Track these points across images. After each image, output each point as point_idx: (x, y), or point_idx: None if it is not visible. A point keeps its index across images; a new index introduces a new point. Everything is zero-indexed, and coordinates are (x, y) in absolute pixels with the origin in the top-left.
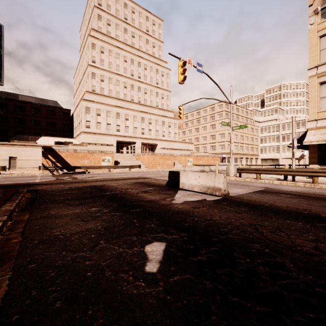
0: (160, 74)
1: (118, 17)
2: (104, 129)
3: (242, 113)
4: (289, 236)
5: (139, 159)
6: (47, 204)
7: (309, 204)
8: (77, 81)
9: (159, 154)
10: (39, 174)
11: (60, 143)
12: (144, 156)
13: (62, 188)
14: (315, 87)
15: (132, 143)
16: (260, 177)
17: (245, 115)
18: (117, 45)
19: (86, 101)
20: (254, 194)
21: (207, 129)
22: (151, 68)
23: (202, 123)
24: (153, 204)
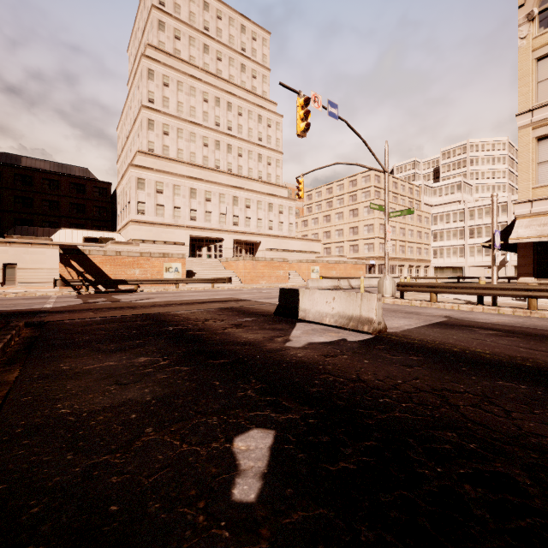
0: (264, 124)
1: (194, 26)
2: (169, 217)
3: (402, 190)
4: (509, 413)
5: (229, 267)
6: (57, 349)
7: (530, 348)
8: (122, 134)
9: (263, 259)
10: (54, 294)
11: (93, 241)
12: (237, 263)
13: (90, 319)
14: (529, 146)
15: (217, 240)
16: (437, 299)
17: (408, 194)
18: (192, 72)
19: (138, 167)
20: (431, 330)
21: (343, 216)
22: (250, 112)
23: (337, 206)
24: (252, 348)
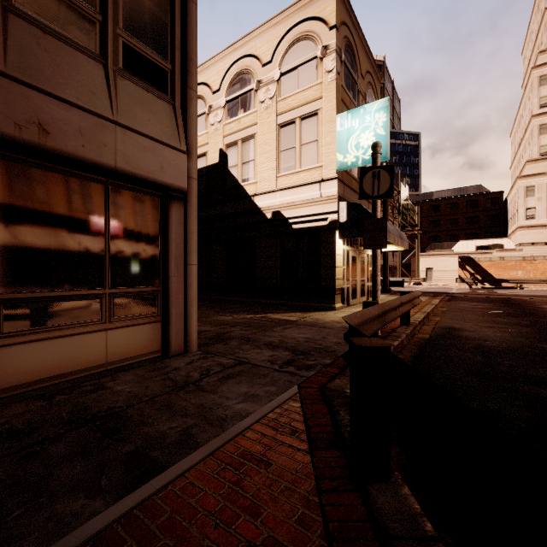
0: None
1: None
2: None
3: None
4: None
5: None
6: (458, 300)
7: None
8: (514, 141)
9: None
10: (455, 287)
11: (483, 248)
12: None
13: (472, 297)
14: None
15: None
16: None
17: None
18: None
19: (526, 177)
20: None
21: None
22: None
23: None
24: (536, 308)
